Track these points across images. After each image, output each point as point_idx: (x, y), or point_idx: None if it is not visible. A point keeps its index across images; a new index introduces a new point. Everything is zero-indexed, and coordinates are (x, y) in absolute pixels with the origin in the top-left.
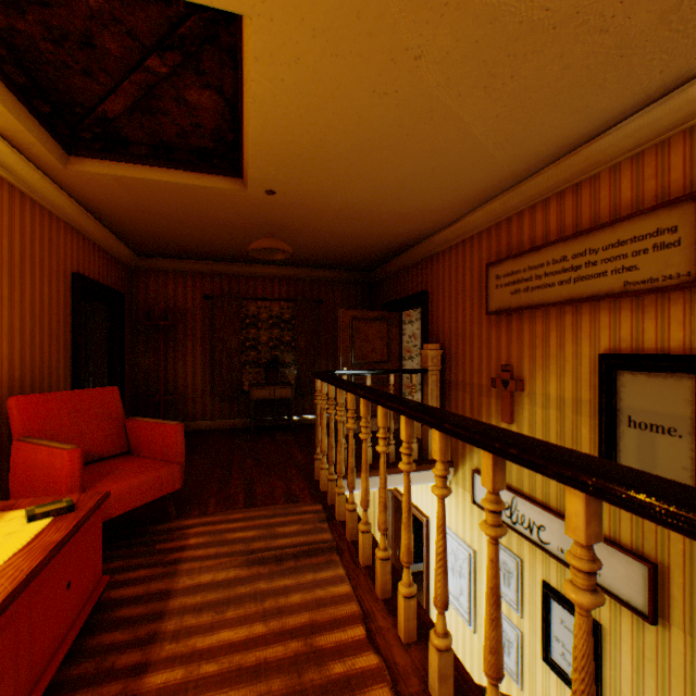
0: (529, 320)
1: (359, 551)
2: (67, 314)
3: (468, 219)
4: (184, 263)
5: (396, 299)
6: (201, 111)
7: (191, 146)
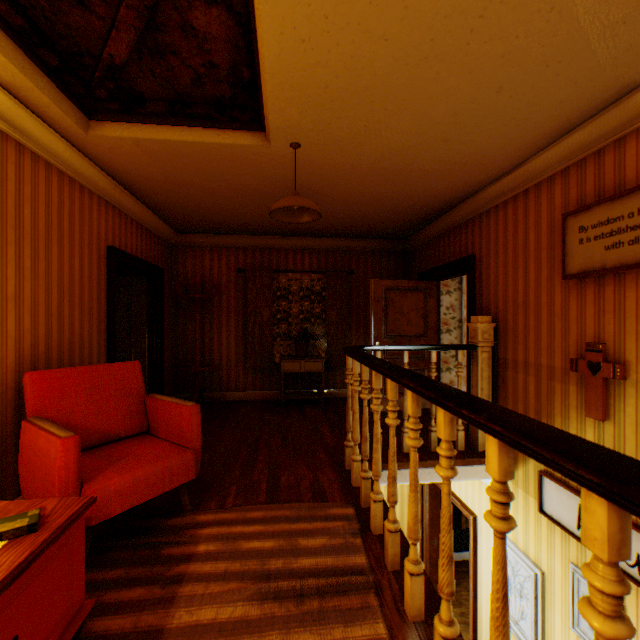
0: (635, 283)
1: (405, 598)
2: (101, 287)
3: (533, 161)
4: (218, 238)
5: (434, 267)
6: (211, 42)
7: (208, 96)
